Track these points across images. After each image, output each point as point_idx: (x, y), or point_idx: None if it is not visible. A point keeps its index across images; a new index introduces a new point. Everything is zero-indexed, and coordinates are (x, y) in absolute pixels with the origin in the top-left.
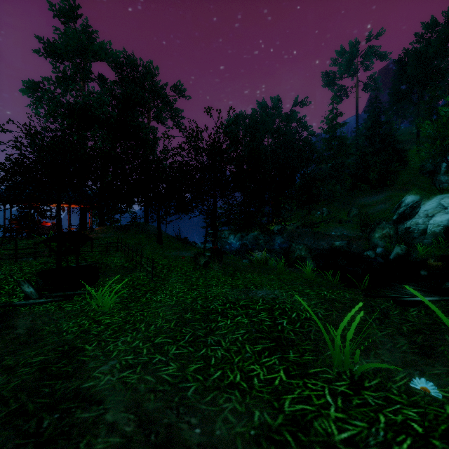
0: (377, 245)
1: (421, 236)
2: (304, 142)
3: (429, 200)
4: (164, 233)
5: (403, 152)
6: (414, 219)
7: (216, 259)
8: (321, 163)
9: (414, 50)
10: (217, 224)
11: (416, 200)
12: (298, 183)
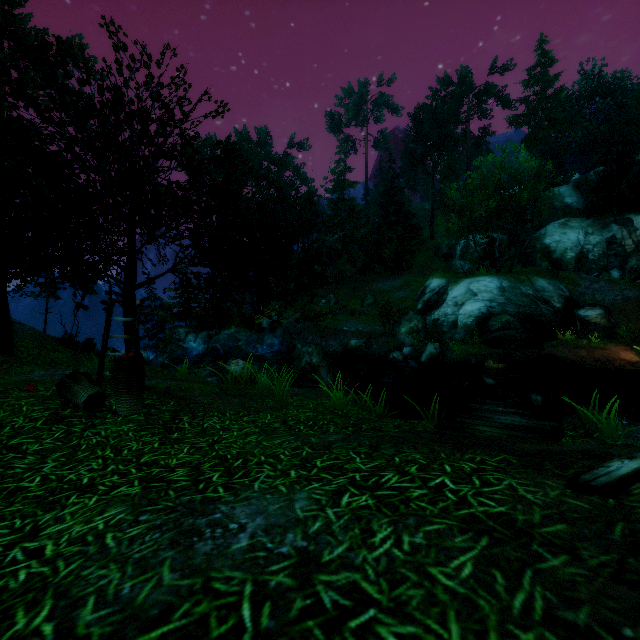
0: (404, 343)
1: (452, 329)
2: (305, 198)
3: (456, 284)
4: (27, 331)
5: (418, 229)
6: (442, 308)
7: (123, 388)
8: (326, 233)
9: (431, 105)
10: (136, 302)
11: (442, 285)
12: (296, 256)
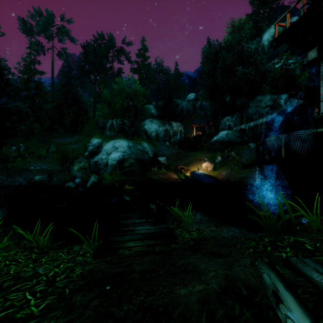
0: (76, 176)
1: (105, 167)
2: None
3: (107, 142)
4: None
5: (86, 111)
6: (100, 155)
7: None
8: (18, 100)
9: (94, 45)
10: None
11: (100, 142)
12: None
